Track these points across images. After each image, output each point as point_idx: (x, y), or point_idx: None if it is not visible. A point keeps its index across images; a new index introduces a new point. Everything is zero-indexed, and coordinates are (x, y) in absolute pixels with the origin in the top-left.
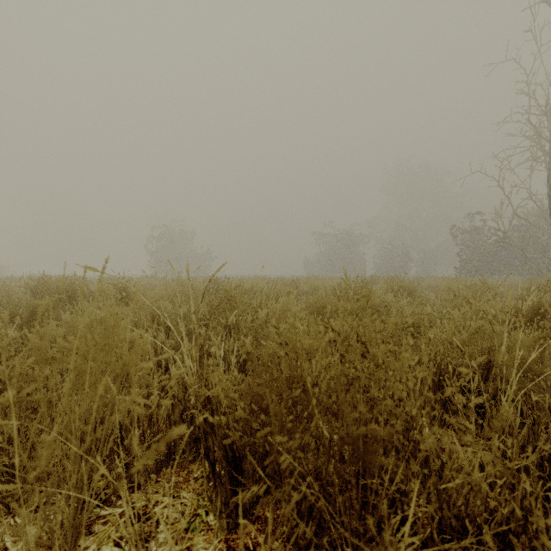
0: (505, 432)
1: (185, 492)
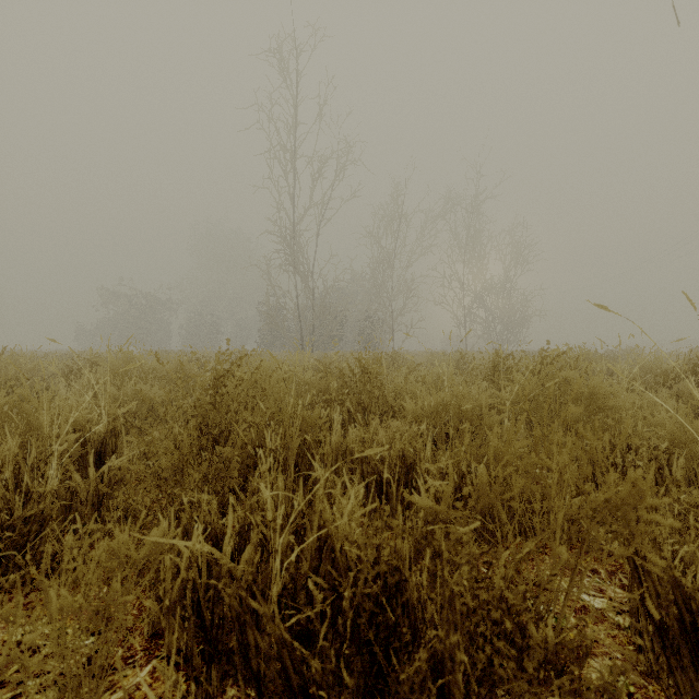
0: None
1: None
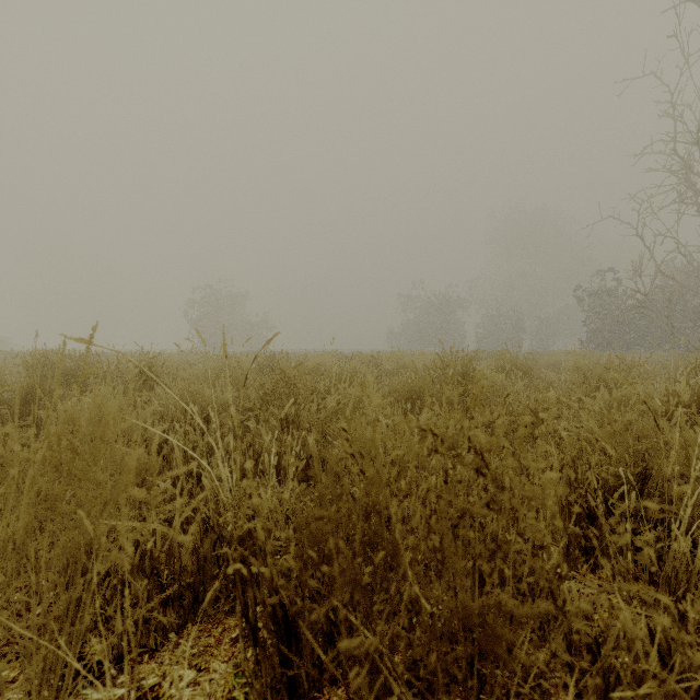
0: (679, 577)
1: (217, 661)
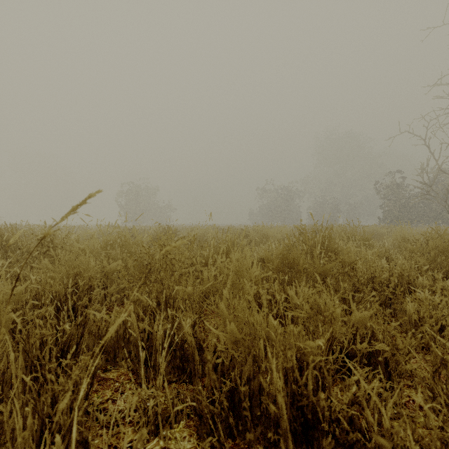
0: None
1: None
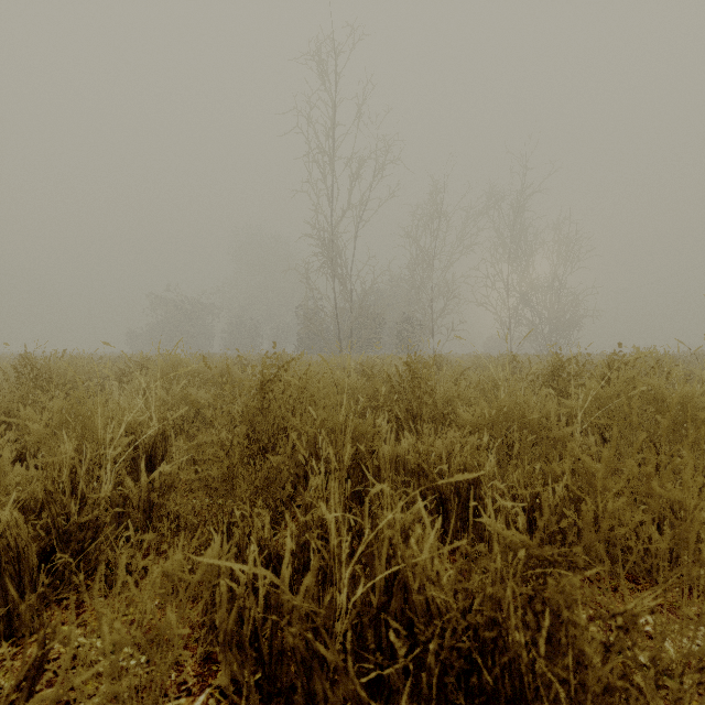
0: None
1: None
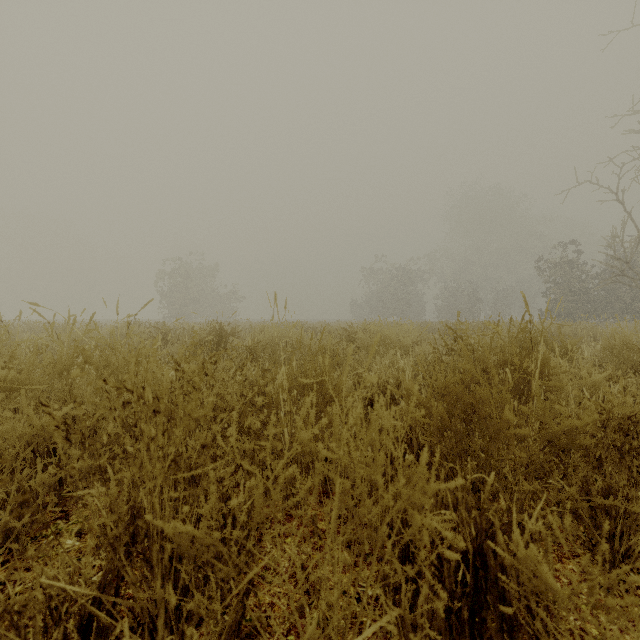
0: None
1: None
